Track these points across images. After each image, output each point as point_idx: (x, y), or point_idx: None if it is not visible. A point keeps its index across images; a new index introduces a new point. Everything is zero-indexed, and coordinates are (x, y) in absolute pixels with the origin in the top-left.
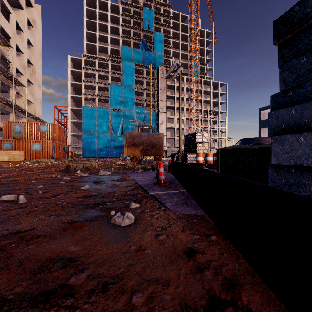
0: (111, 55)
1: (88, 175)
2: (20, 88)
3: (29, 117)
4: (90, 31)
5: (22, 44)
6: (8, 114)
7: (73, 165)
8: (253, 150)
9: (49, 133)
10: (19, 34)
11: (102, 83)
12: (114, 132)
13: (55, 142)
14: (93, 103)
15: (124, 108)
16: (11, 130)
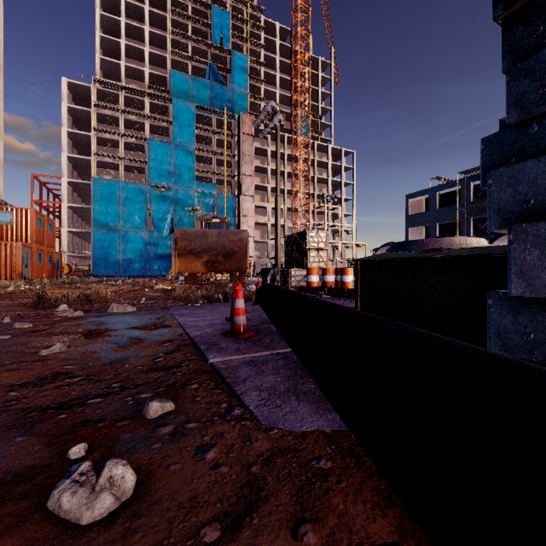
0: (150, 85)
1: (83, 315)
2: None
3: None
4: (108, 37)
5: None
6: None
7: (62, 293)
8: (430, 263)
9: (16, 228)
10: None
11: (132, 135)
12: (157, 229)
13: (30, 245)
14: (114, 172)
15: (175, 185)
16: None
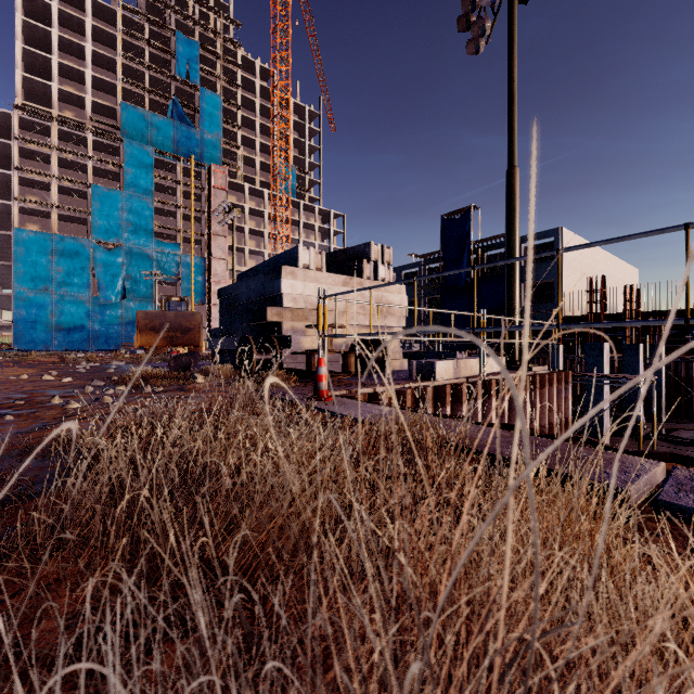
0: (94, 118)
1: (101, 365)
2: None
3: None
4: (34, 50)
5: None
6: None
7: (52, 360)
8: None
9: None
10: None
11: (69, 179)
12: (104, 294)
13: None
14: (43, 221)
15: (128, 242)
16: None
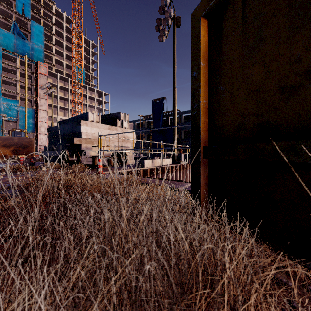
0: None
1: None
2: None
3: None
4: None
5: None
6: None
7: None
8: None
9: None
10: None
11: None
12: None
13: None
14: None
15: None
16: None
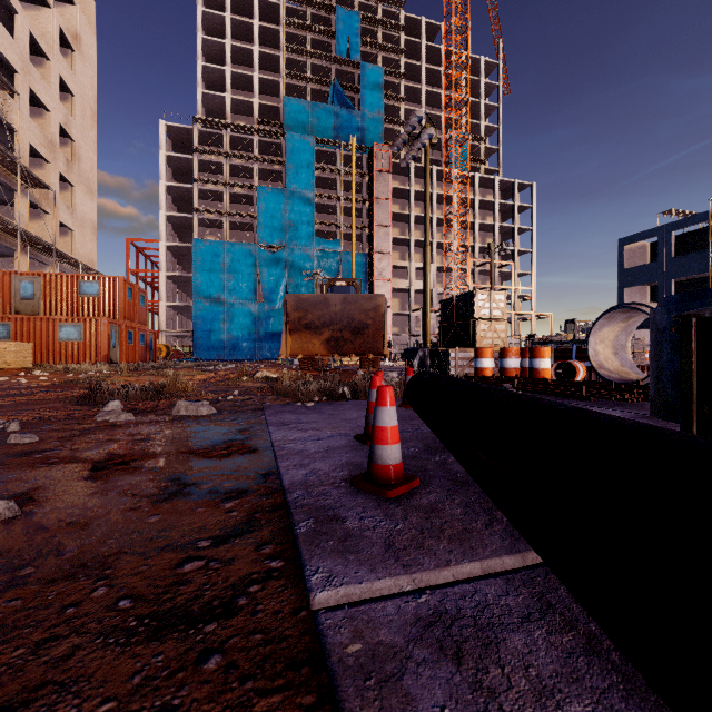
0: (260, 119)
1: (134, 419)
2: (42, 194)
3: (62, 262)
4: (212, 65)
5: (45, 89)
6: (13, 256)
7: (138, 382)
8: None
9: (103, 301)
10: (40, 66)
11: (238, 184)
12: (268, 300)
13: (118, 321)
14: (218, 232)
15: (290, 243)
16: (11, 292)
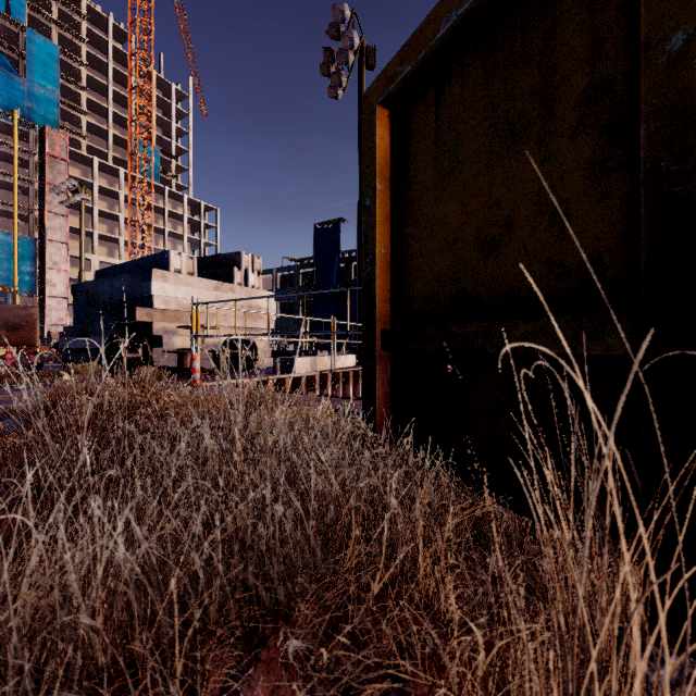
0: None
1: None
2: None
3: None
4: None
5: None
6: None
7: None
8: None
9: None
10: None
11: None
12: None
13: None
14: None
15: None
16: None
